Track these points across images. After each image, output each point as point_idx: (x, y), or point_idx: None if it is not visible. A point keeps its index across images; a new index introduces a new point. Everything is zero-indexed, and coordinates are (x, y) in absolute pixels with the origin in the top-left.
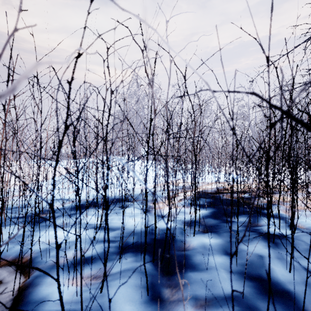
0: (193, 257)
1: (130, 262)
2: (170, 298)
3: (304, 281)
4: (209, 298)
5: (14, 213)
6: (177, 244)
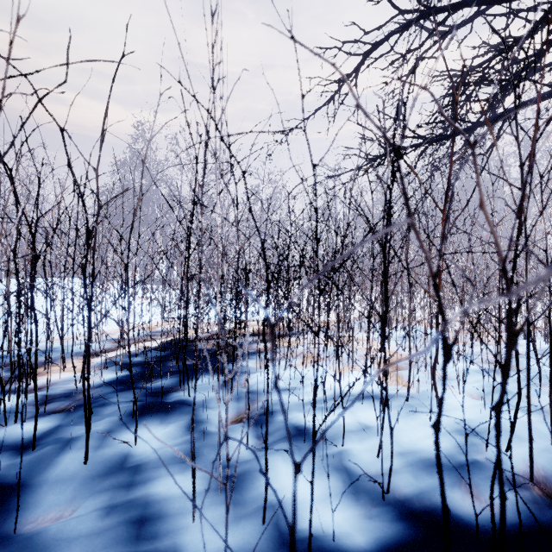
0: None
1: None
2: None
3: (90, 474)
4: None
5: None
6: None
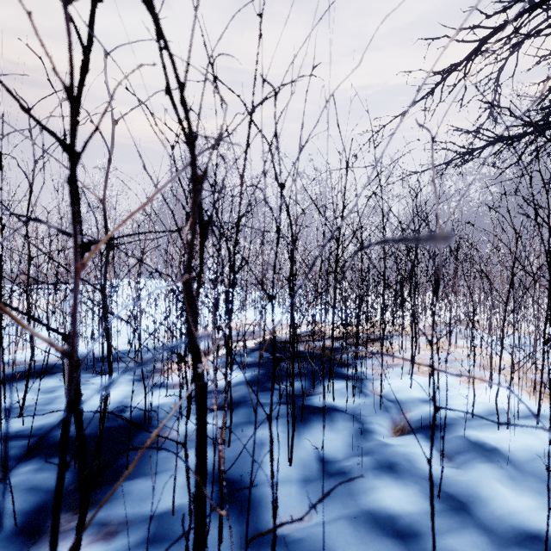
0: (155, 454)
1: (28, 471)
2: (62, 527)
3: (301, 478)
4: (129, 519)
5: None
6: (148, 434)
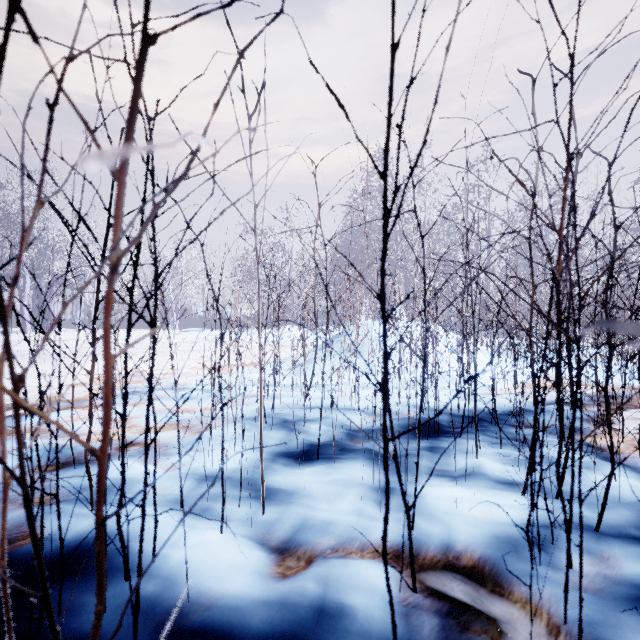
0: None
1: None
2: None
3: None
4: None
5: (300, 435)
6: None
